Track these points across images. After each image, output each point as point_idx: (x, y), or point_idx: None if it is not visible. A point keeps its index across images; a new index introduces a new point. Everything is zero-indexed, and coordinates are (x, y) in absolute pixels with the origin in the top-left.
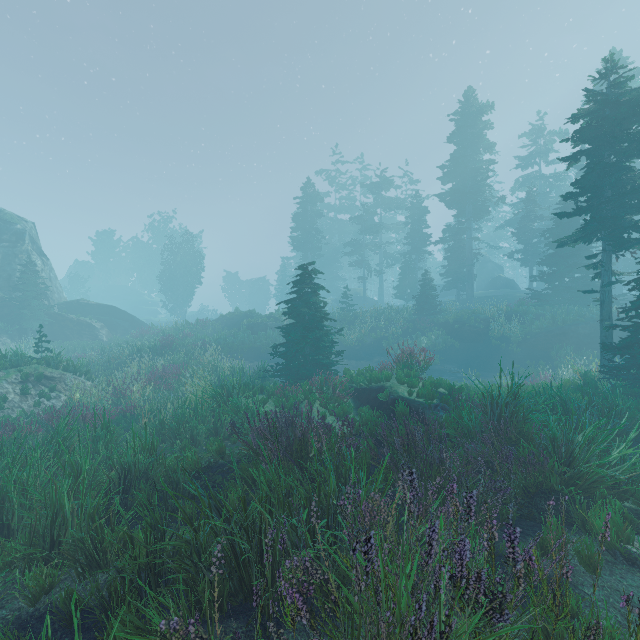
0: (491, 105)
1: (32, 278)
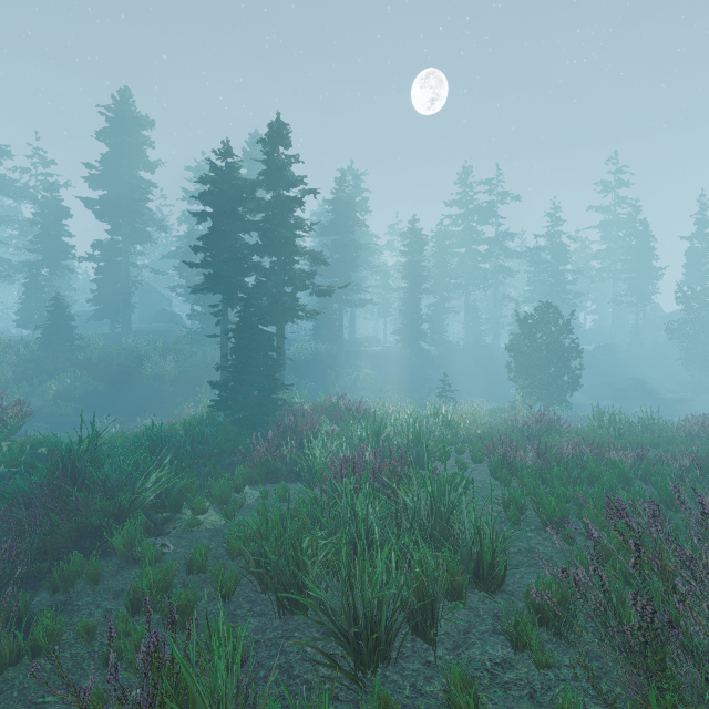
0: (152, 122)
1: None
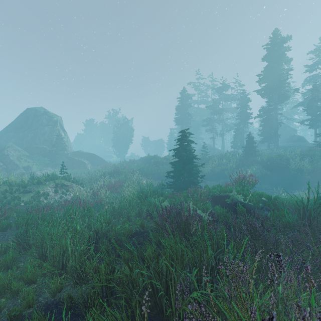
0: (289, 37)
1: (60, 141)
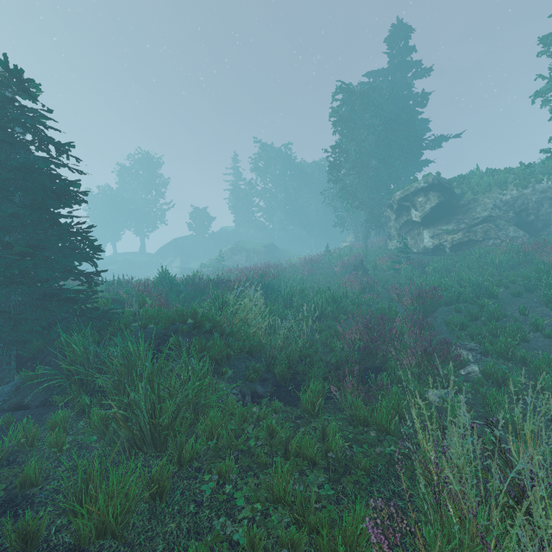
0: None
1: None
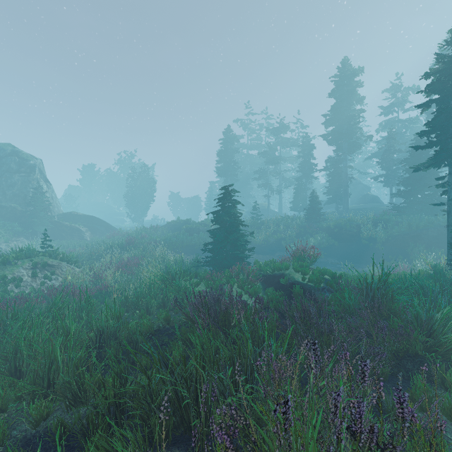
0: (361, 69)
1: (40, 197)
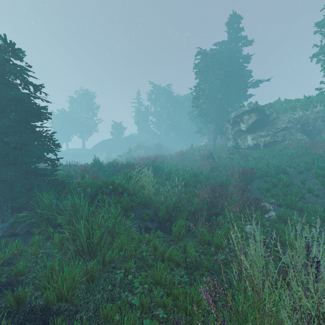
0: None
1: None
